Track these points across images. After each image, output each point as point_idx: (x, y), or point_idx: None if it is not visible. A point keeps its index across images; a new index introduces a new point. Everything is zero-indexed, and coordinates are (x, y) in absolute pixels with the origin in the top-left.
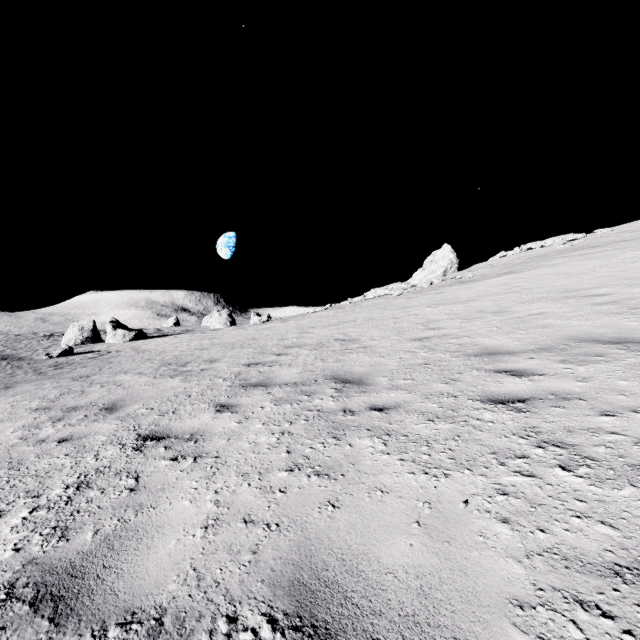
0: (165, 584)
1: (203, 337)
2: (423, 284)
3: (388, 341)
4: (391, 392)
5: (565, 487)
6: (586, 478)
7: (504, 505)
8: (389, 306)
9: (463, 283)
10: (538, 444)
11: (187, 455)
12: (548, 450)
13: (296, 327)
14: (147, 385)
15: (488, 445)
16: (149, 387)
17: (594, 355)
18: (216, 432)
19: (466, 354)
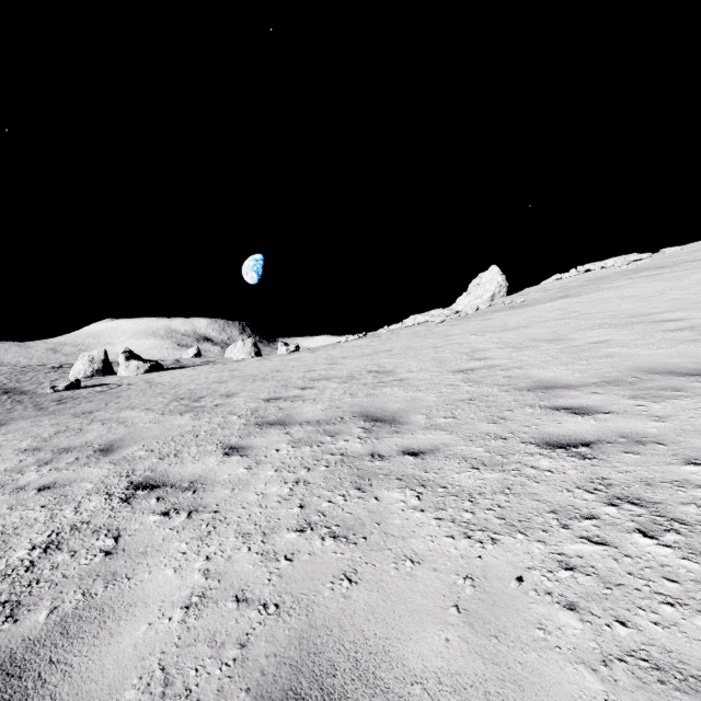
0: (121, 690)
1: (224, 369)
2: (468, 310)
3: (427, 373)
4: (428, 433)
5: (649, 560)
6: (676, 548)
7: (570, 584)
8: (430, 334)
9: (513, 308)
10: (610, 501)
11: (181, 509)
12: (623, 509)
13: (325, 358)
14: (152, 423)
15: (546, 501)
16: (154, 425)
17: (671, 389)
18: (220, 480)
19: (517, 388)
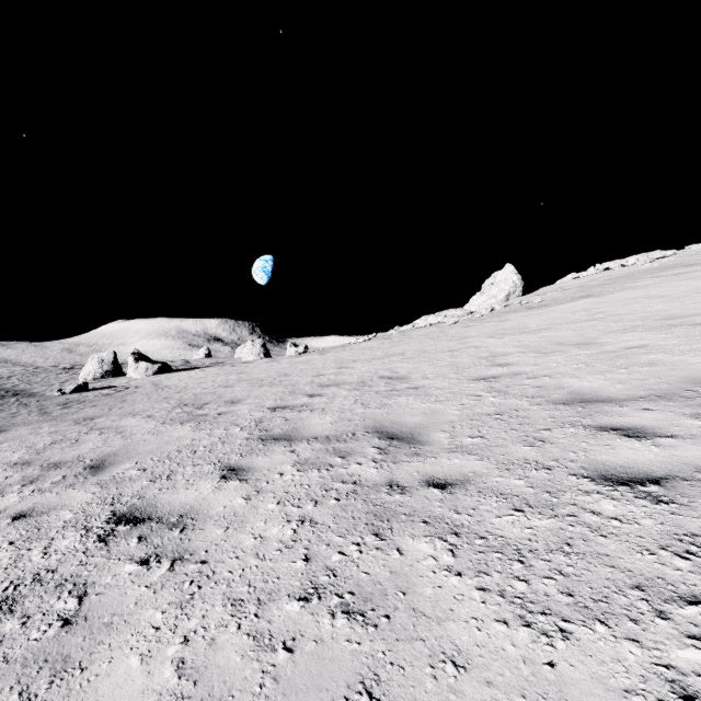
0: None
1: (231, 371)
2: (482, 310)
3: (445, 380)
4: (455, 457)
5: None
6: None
7: None
8: (443, 336)
9: (531, 309)
10: None
11: (164, 555)
12: None
13: (335, 361)
14: (151, 434)
15: (624, 568)
16: (152, 437)
17: None
18: (213, 514)
19: (551, 401)
